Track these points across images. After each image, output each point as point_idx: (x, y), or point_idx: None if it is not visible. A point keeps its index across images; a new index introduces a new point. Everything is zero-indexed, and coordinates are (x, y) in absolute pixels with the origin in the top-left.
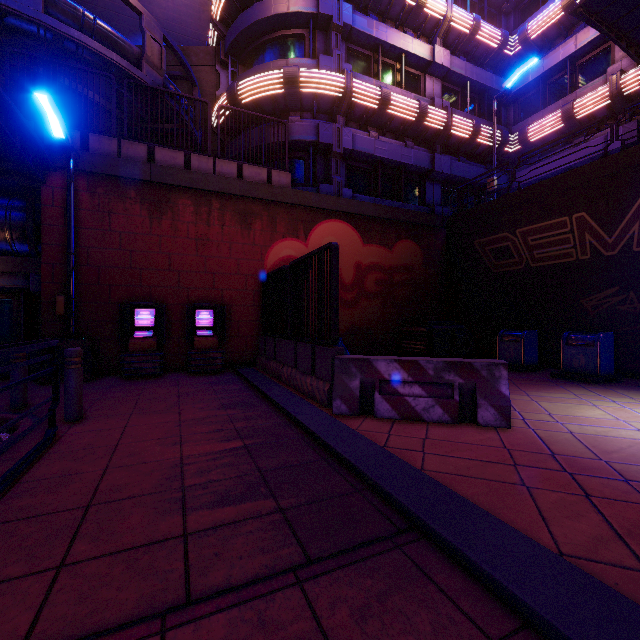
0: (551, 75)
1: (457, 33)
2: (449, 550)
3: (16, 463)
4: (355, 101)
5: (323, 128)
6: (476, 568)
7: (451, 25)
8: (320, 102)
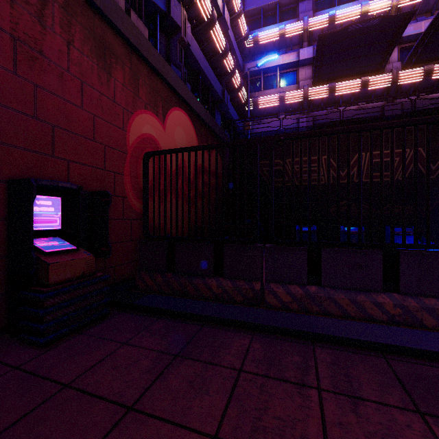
0: (267, 72)
1: (231, 7)
2: None
3: None
4: None
5: (174, 3)
6: None
7: None
8: None
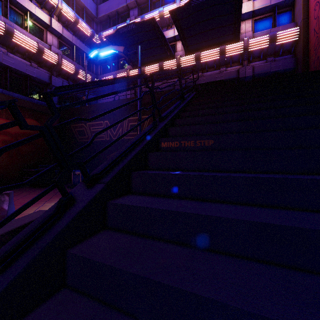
0: (112, 59)
1: (67, 18)
2: None
3: None
4: None
5: None
6: None
7: (62, 12)
8: None
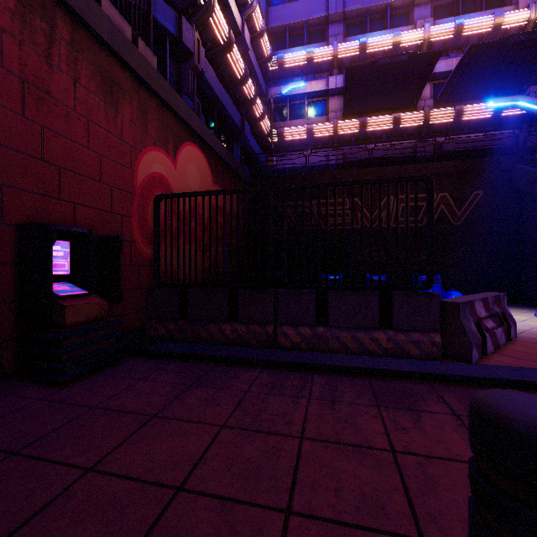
0: (293, 99)
1: (252, 24)
2: None
3: None
4: (210, 21)
5: (186, 26)
6: None
7: (252, 14)
8: None
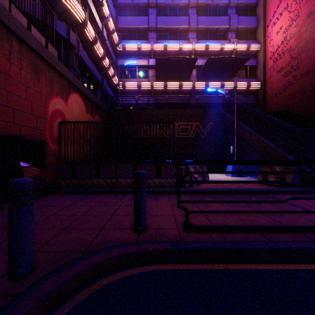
0: (131, 67)
1: (108, 27)
2: (268, 192)
3: (241, 226)
4: (84, 30)
5: (72, 34)
6: (273, 191)
7: (108, 22)
8: (67, 15)
